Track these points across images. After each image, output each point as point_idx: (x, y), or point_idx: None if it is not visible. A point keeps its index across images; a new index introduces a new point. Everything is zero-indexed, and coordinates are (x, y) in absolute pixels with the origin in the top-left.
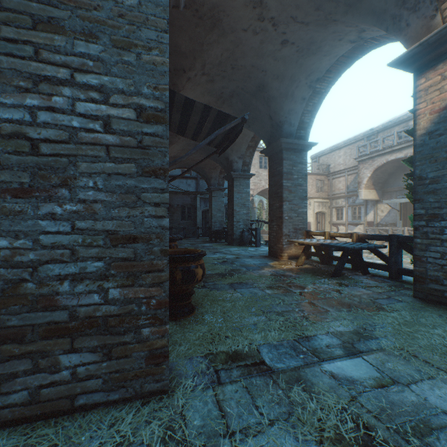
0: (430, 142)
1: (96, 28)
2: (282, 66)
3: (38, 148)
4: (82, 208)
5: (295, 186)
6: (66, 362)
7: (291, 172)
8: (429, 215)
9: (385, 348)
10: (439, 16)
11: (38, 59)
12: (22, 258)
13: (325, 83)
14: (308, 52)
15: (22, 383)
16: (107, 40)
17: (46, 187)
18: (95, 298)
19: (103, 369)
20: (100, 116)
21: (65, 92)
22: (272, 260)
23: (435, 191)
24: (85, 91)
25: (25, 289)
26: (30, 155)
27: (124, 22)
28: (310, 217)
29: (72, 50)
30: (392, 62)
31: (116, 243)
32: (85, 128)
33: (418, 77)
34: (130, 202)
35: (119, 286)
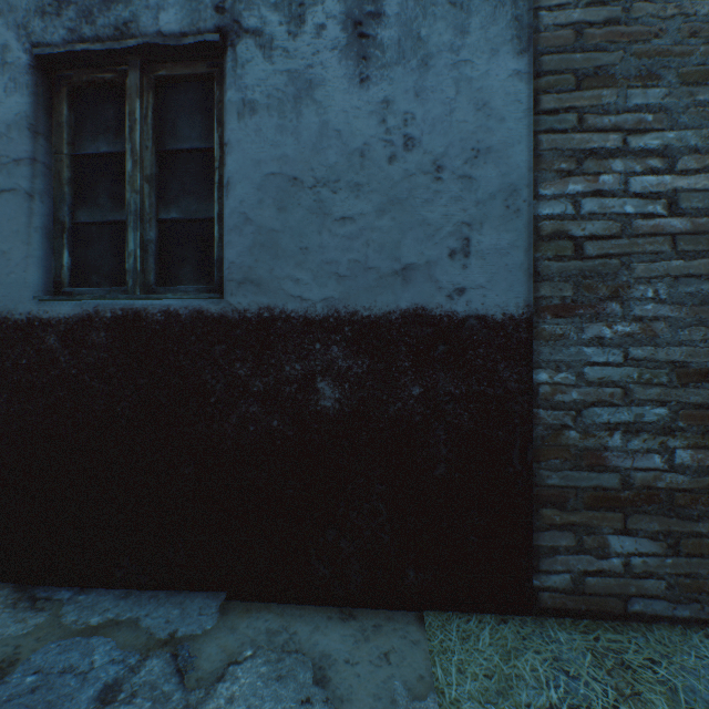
0: None
1: (655, 65)
2: None
3: (581, 249)
4: (637, 329)
5: None
6: (615, 546)
7: None
8: None
9: None
10: None
11: (581, 129)
12: (563, 397)
13: None
14: None
15: (563, 562)
16: (672, 78)
17: (590, 301)
18: (654, 461)
19: (665, 568)
20: (661, 193)
21: (614, 167)
22: None
23: None
24: (641, 160)
25: (566, 439)
26: (571, 259)
27: (697, 43)
28: None
29: (623, 105)
30: None
31: (685, 381)
32: (641, 214)
33: None
34: (706, 318)
35: (688, 446)
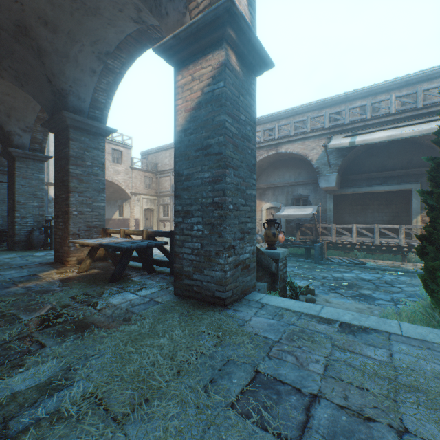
0: (185, 139)
1: None
2: (50, 9)
3: None
4: None
5: (89, 175)
6: None
7: (83, 157)
8: (184, 212)
9: (64, 407)
10: (189, 16)
11: None
12: None
13: (119, 62)
14: (85, 7)
15: None
16: None
17: None
18: None
19: None
20: None
21: None
22: (53, 267)
23: (188, 188)
24: None
25: None
26: None
27: None
28: (139, 213)
29: None
30: (156, 47)
31: None
32: None
33: (177, 72)
34: None
35: None
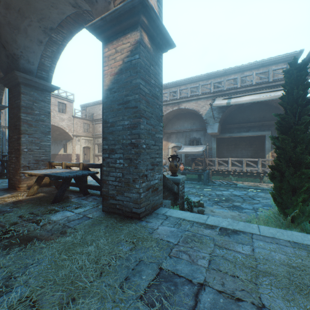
0: (111, 96)
1: None
2: None
3: None
4: None
5: (37, 121)
6: None
7: (32, 107)
8: (110, 149)
9: None
10: (113, 4)
11: None
12: None
13: (61, 36)
14: None
15: None
16: None
17: None
18: None
19: None
20: None
21: None
22: (7, 192)
23: (113, 132)
24: None
25: None
26: None
27: None
28: (79, 150)
29: None
30: (88, 26)
31: None
32: None
33: (105, 46)
34: None
35: None
